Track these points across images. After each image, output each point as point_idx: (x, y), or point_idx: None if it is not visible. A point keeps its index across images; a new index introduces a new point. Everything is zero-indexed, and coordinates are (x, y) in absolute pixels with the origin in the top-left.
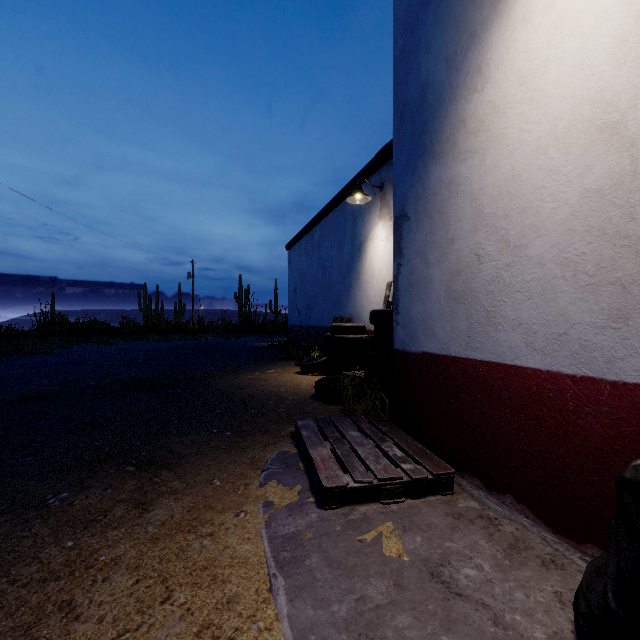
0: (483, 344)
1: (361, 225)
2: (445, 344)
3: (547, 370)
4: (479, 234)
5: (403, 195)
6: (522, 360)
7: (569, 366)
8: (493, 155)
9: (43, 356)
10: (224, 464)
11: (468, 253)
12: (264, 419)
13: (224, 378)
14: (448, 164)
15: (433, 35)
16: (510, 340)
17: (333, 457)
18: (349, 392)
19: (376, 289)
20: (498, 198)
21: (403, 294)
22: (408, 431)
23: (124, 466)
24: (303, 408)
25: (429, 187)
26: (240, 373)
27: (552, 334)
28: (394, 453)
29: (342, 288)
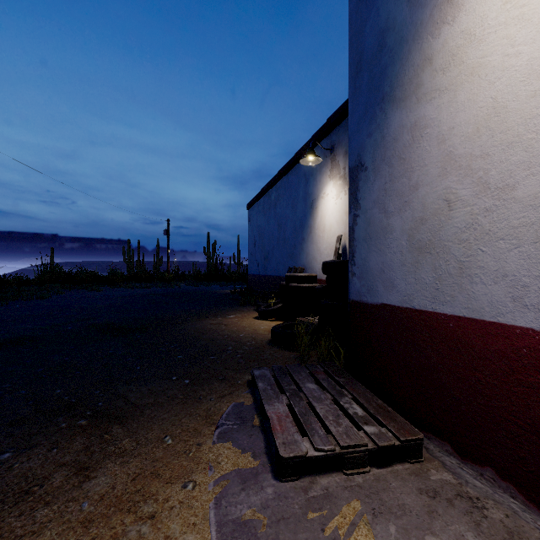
0: (454, 297)
1: (313, 185)
2: (407, 296)
3: None
4: (449, 178)
5: (359, 145)
6: (507, 317)
7: None
8: (467, 89)
9: (38, 301)
10: (179, 417)
11: (435, 199)
12: (222, 366)
13: (189, 323)
14: (411, 107)
15: None
16: (490, 294)
17: (290, 416)
18: (304, 340)
19: (327, 242)
20: (474, 136)
21: (359, 245)
22: (365, 383)
23: (77, 419)
24: (260, 354)
25: (389, 134)
26: (204, 318)
27: None
28: (354, 411)
29: (296, 242)
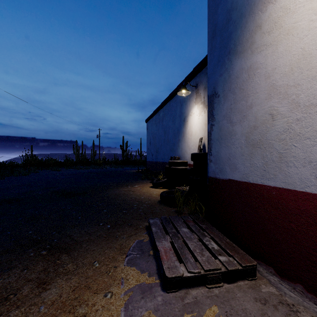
0: (276, 175)
1: (185, 107)
2: (245, 174)
3: None
4: (273, 100)
5: (214, 82)
6: (312, 188)
7: None
8: (285, 43)
9: (23, 176)
10: (103, 249)
11: (263, 114)
12: (130, 216)
13: (111, 190)
14: (247, 56)
15: None
16: (300, 173)
17: (172, 249)
18: (180, 201)
19: (193, 142)
20: (289, 73)
21: (214, 143)
22: (218, 228)
23: (40, 250)
24: (153, 209)
25: (233, 74)
26: (120, 187)
27: None
28: (212, 246)
29: (174, 141)
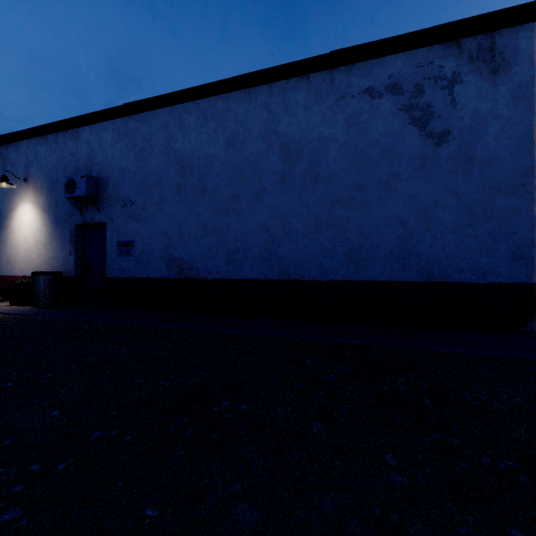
0: (13, 272)
1: None
2: (6, 273)
3: (21, 276)
4: (12, 250)
5: None
6: (18, 274)
7: (23, 274)
8: (14, 236)
9: None
10: None
11: (10, 254)
12: None
13: None
14: (7, 233)
15: (3, 200)
16: (17, 271)
17: None
18: None
19: None
20: (15, 245)
21: None
22: None
23: None
24: None
25: (2, 235)
26: None
27: (22, 270)
28: None
29: None
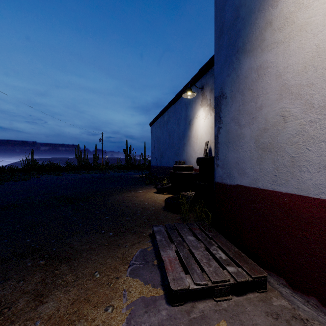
0: (288, 181)
1: (190, 110)
2: (254, 180)
3: None
4: (284, 101)
5: (222, 82)
6: None
7: None
8: (297, 40)
9: (23, 182)
10: (104, 259)
11: (274, 115)
12: (134, 223)
13: (114, 195)
14: (257, 55)
15: None
16: (314, 179)
17: (177, 259)
18: (185, 207)
19: (199, 145)
20: (302, 72)
21: (222, 146)
22: (225, 235)
23: (38, 260)
24: (157, 216)
25: (241, 74)
26: (123, 192)
27: None
28: (220, 256)
29: (179, 145)
